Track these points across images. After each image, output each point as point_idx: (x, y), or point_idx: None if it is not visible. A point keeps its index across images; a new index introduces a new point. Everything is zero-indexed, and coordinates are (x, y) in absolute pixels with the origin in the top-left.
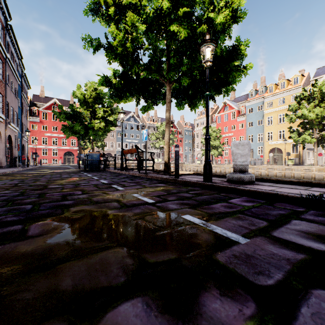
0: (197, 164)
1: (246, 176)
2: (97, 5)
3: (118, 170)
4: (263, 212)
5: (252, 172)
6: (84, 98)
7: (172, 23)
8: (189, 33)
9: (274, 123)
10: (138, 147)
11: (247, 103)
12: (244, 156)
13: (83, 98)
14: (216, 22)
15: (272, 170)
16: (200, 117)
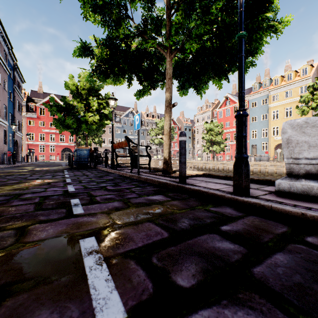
0: (198, 161)
1: None
2: None
3: (108, 169)
4: None
5: (258, 170)
6: (77, 90)
7: None
8: None
9: (280, 117)
10: (129, 139)
11: (250, 97)
12: (316, 147)
13: (75, 89)
14: None
15: (281, 167)
16: (200, 112)
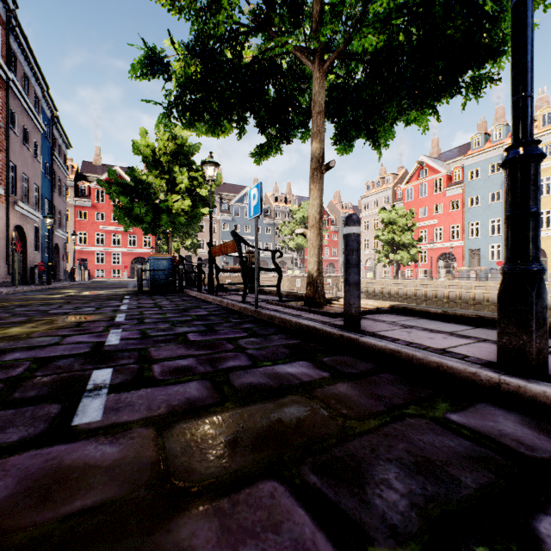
0: (368, 279)
1: None
2: None
3: (202, 294)
4: None
5: (484, 296)
6: (153, 155)
7: None
8: None
9: None
10: (240, 237)
11: (467, 160)
12: None
13: (150, 154)
14: None
15: None
16: (371, 191)
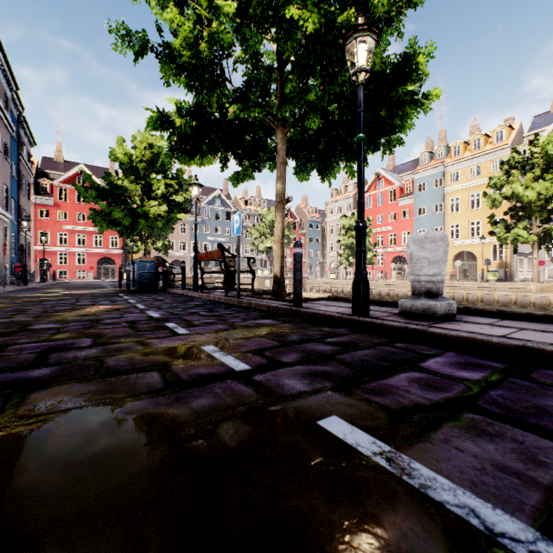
0: (331, 280)
1: (439, 305)
2: None
3: (189, 291)
4: (524, 402)
5: None
6: (130, 162)
7: (290, 1)
8: (321, 24)
9: (462, 208)
10: (224, 248)
11: (416, 174)
12: (436, 264)
13: (128, 161)
14: (374, 2)
15: (460, 290)
16: (335, 198)
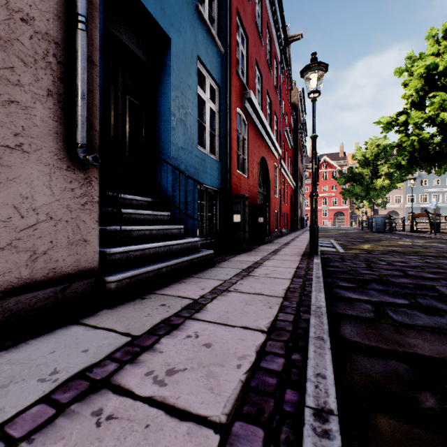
0: None
1: None
2: (390, 124)
3: (407, 232)
4: None
5: None
6: (364, 158)
7: None
8: None
9: None
10: (428, 212)
11: None
12: None
13: (362, 158)
14: None
15: None
16: None
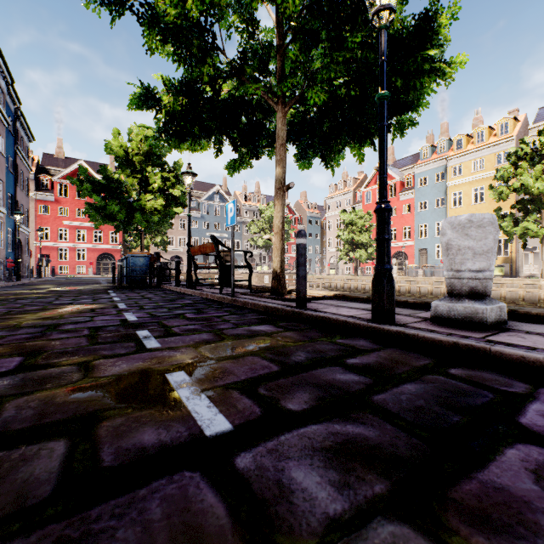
0: (331, 275)
1: (490, 310)
2: None
3: (181, 288)
4: None
5: (428, 290)
6: (126, 155)
7: None
8: None
9: (465, 203)
10: (218, 240)
11: (417, 168)
12: (483, 256)
13: (123, 154)
14: None
15: None
16: (334, 193)
